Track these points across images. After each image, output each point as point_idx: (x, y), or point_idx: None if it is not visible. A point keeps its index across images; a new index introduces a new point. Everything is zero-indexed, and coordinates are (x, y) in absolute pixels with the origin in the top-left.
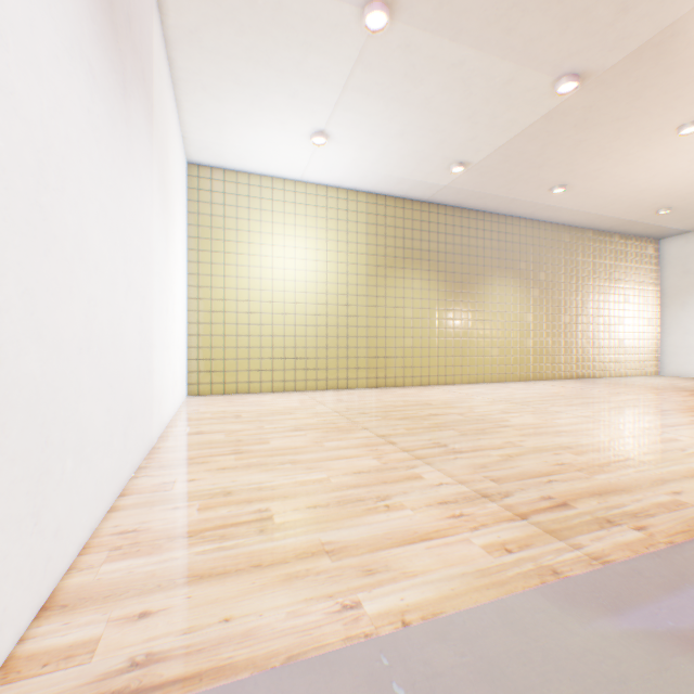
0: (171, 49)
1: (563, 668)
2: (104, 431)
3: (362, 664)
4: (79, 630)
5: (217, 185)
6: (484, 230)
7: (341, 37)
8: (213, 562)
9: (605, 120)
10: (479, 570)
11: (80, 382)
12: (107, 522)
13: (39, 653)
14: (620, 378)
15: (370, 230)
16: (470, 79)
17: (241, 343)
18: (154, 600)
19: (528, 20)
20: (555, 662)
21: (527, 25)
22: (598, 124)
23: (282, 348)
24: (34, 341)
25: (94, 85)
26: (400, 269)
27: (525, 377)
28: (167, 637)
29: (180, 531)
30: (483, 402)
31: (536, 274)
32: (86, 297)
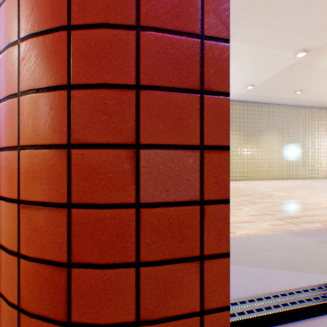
0: None
1: (291, 243)
2: None
3: (240, 239)
4: None
5: None
6: (261, 111)
7: None
8: None
9: (320, 64)
10: (267, 228)
11: None
12: None
13: None
14: None
15: None
16: (257, 56)
17: None
18: None
19: (283, 35)
20: (290, 242)
21: (282, 36)
22: (316, 66)
23: None
24: None
25: None
26: None
27: (281, 178)
28: None
29: None
30: (262, 187)
31: (287, 130)
32: None
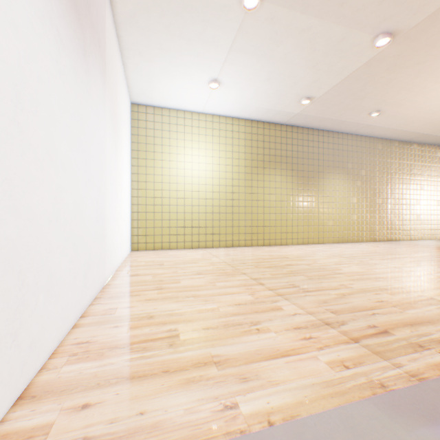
0: (119, 29)
1: None
2: (69, 274)
3: None
4: (40, 416)
5: (149, 117)
6: (323, 142)
7: (227, 15)
8: (136, 367)
9: (409, 64)
10: (325, 382)
11: (50, 242)
12: (71, 335)
13: (11, 433)
14: (418, 241)
15: (247, 144)
16: (314, 40)
17: (164, 217)
18: (93, 395)
19: None
20: None
21: None
22: (403, 67)
23: (190, 220)
24: (12, 214)
25: (61, 45)
26: (267, 169)
27: (351, 240)
28: (99, 425)
29: (117, 344)
30: (323, 257)
31: (358, 171)
32: (54, 186)
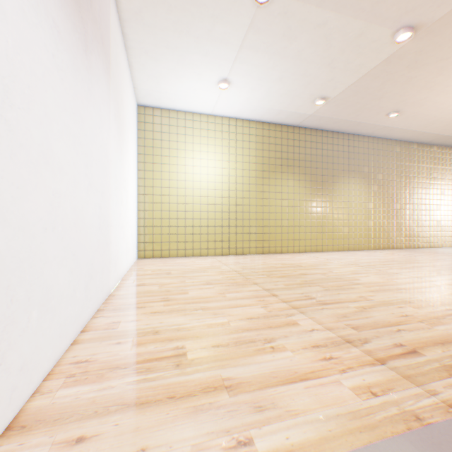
0: (124, 26)
1: None
2: (68, 287)
3: None
4: (29, 451)
5: (156, 119)
6: (338, 145)
7: (238, 9)
8: (138, 392)
9: (431, 61)
10: (351, 413)
11: (45, 253)
12: (69, 353)
13: None
14: (438, 249)
15: (258, 147)
16: (330, 35)
17: (172, 223)
18: (90, 425)
19: None
20: None
21: None
22: (425, 64)
23: (199, 227)
24: None
25: (59, 37)
26: (279, 173)
27: (367, 247)
28: None
29: (118, 363)
30: (338, 265)
31: (375, 175)
32: (50, 191)
